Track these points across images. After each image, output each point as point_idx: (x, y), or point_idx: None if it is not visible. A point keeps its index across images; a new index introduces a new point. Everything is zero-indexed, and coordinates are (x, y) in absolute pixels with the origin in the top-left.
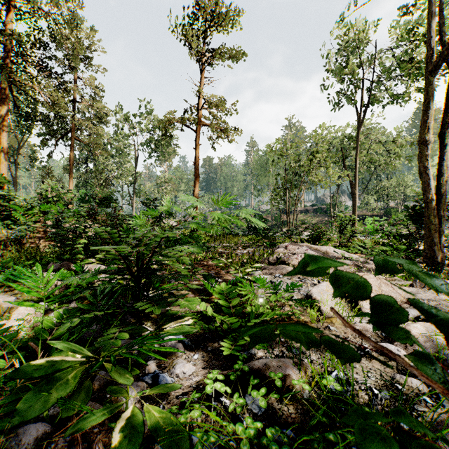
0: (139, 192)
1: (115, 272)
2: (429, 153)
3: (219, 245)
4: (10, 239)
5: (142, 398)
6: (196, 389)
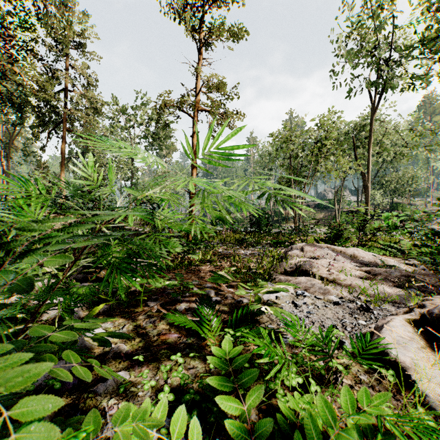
0: (136, 187)
1: None
2: None
3: (218, 243)
4: None
5: None
6: None
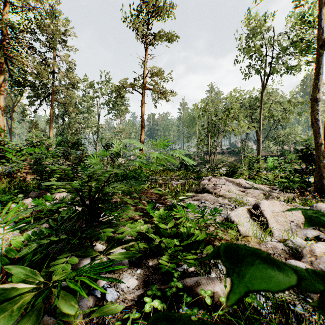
0: (101, 139)
1: (69, 203)
2: (318, 108)
3: (159, 177)
4: (4, 173)
5: (91, 312)
6: (137, 302)
